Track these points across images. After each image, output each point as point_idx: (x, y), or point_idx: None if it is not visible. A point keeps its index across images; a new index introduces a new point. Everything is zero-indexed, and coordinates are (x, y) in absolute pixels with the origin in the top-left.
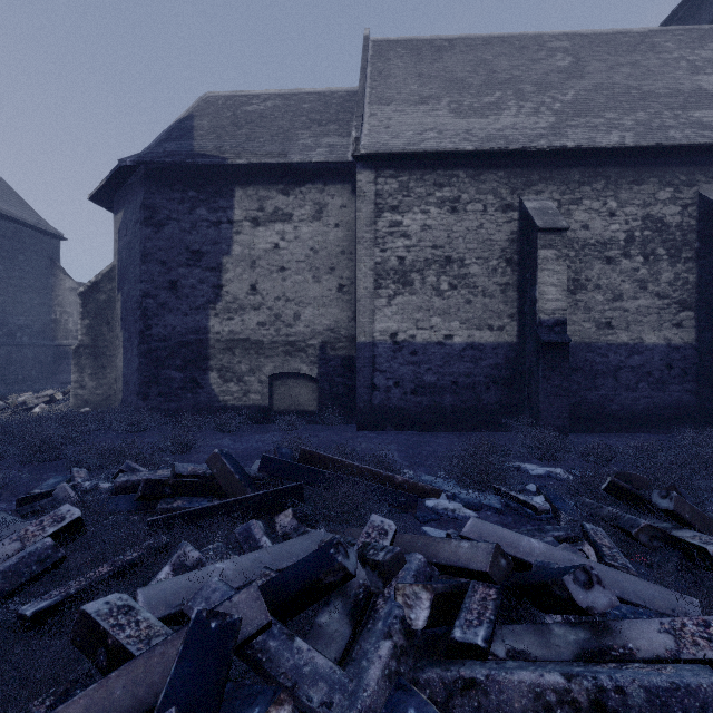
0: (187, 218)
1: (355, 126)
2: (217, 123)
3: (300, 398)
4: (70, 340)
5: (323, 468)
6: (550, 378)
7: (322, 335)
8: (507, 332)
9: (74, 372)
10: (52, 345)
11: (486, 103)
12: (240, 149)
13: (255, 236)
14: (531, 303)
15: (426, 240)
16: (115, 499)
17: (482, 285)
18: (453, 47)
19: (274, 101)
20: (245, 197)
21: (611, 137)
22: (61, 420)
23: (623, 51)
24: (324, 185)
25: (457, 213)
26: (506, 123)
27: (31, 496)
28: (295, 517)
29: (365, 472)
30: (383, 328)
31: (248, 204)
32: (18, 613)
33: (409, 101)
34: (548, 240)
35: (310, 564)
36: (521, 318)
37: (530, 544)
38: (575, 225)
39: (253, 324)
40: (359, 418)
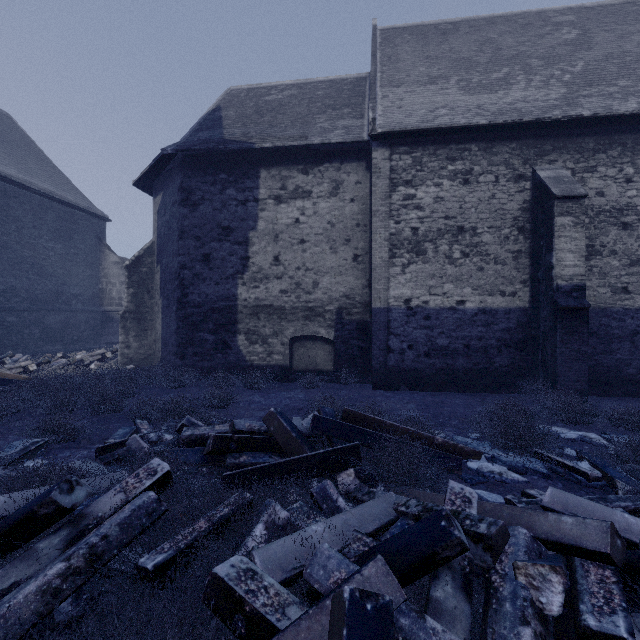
0: (218, 198)
1: (371, 107)
2: (242, 112)
3: (317, 358)
4: (114, 306)
5: (365, 427)
6: (568, 342)
7: (338, 302)
8: (519, 298)
9: (121, 334)
10: (100, 311)
11: (494, 79)
12: (264, 135)
13: (278, 212)
14: (547, 269)
15: (438, 211)
16: (184, 452)
17: (494, 253)
18: (458, 29)
19: (290, 91)
20: (269, 178)
21: (628, 104)
22: (117, 376)
23: (632, 20)
24: (341, 164)
25: (469, 184)
26: (516, 96)
27: (109, 445)
28: (357, 476)
29: (407, 433)
30: (398, 294)
31: (272, 183)
32: (138, 565)
33: (418, 82)
34: (565, 207)
35: (419, 535)
36: (534, 283)
37: (625, 519)
38: (589, 192)
39: (276, 292)
40: (374, 378)
